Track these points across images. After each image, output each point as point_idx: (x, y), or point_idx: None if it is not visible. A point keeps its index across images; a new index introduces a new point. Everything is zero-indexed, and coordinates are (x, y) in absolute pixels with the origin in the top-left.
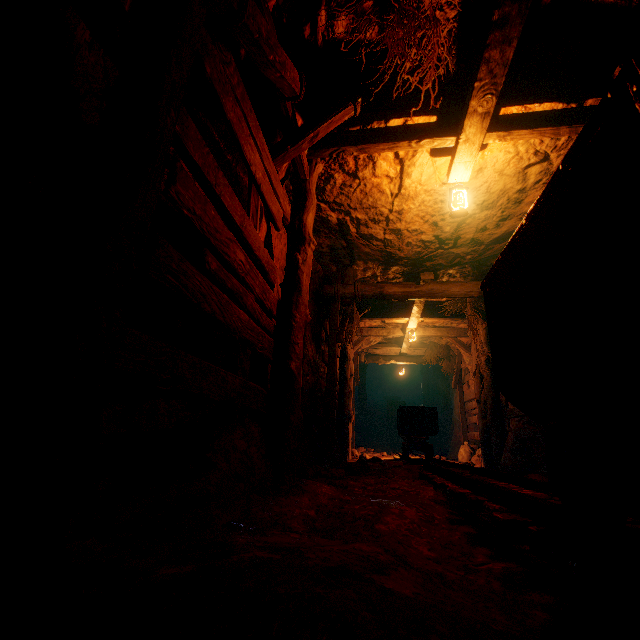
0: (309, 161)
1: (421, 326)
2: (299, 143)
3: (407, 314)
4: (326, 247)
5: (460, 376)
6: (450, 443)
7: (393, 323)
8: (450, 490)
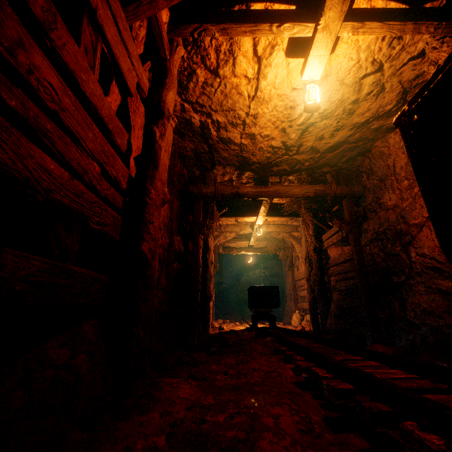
0: (170, 41)
1: (265, 224)
2: None
3: (256, 214)
4: (190, 151)
5: (292, 262)
6: (284, 311)
7: (244, 222)
8: (330, 386)
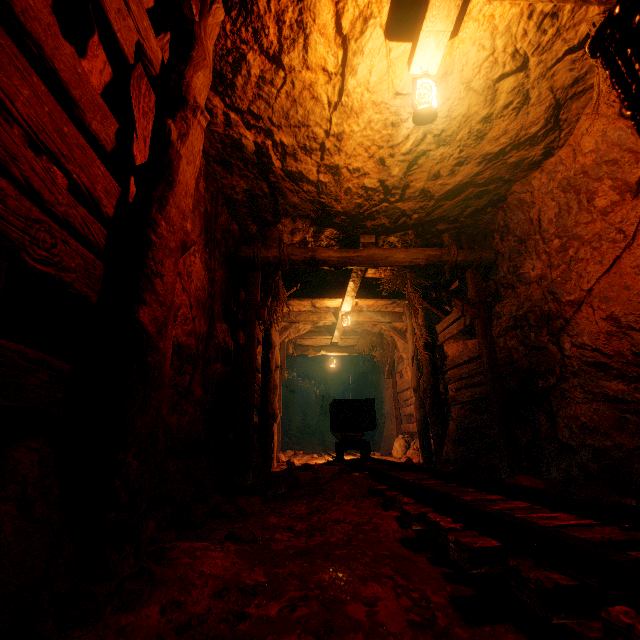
0: None
1: (354, 311)
2: None
3: (341, 294)
4: (242, 193)
5: (393, 366)
6: (381, 437)
7: (325, 307)
8: (461, 544)
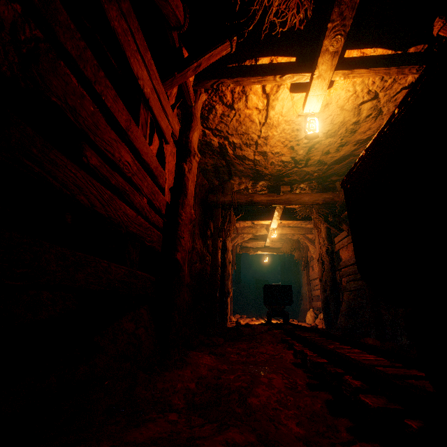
0: (195, 91)
1: (280, 226)
2: (185, 70)
3: (270, 217)
4: (210, 165)
5: (307, 262)
6: (300, 309)
7: (260, 224)
8: (310, 360)
